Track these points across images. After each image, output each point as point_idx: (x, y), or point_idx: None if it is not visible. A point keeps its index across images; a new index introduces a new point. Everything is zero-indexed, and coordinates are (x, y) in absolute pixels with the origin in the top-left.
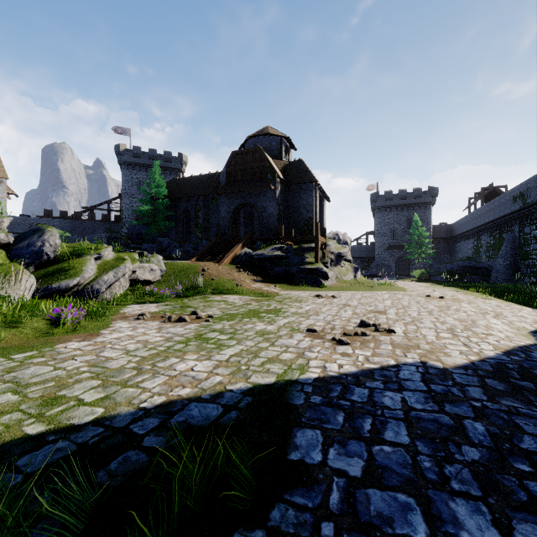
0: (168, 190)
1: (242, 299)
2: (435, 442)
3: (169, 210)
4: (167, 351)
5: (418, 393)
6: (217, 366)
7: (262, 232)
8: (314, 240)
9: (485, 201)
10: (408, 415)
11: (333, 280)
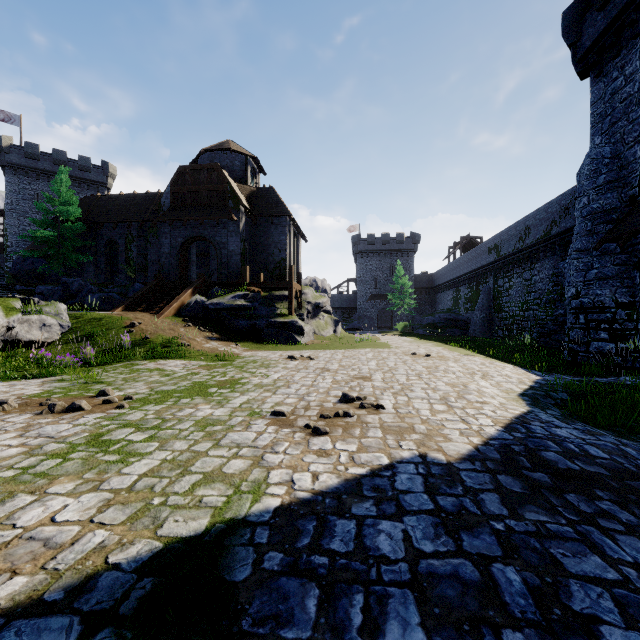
0: (82, 209)
1: (188, 365)
2: (463, 633)
3: (85, 238)
4: (17, 480)
5: (424, 516)
6: (108, 504)
7: (221, 274)
8: (287, 287)
9: (463, 251)
10: (416, 572)
11: (310, 336)
